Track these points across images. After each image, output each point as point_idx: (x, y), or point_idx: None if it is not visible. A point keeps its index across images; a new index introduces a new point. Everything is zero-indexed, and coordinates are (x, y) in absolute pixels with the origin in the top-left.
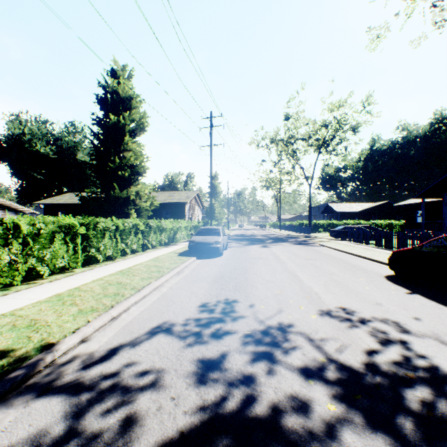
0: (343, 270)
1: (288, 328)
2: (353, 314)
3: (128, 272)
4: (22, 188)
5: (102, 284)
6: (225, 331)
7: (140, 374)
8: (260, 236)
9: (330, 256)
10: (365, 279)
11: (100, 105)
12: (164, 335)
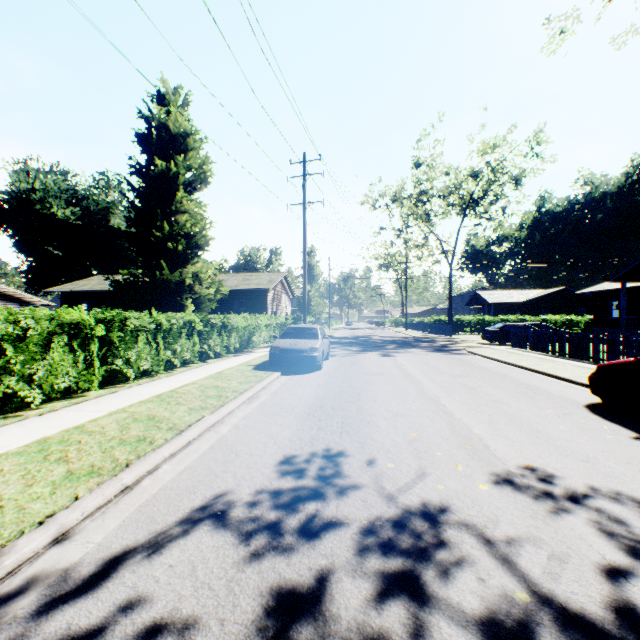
0: (515, 395)
1: (440, 513)
2: (554, 482)
3: (171, 397)
4: (33, 269)
5: (122, 420)
6: (325, 519)
7: (146, 632)
8: (377, 339)
9: (488, 371)
10: (554, 410)
11: (142, 145)
12: (211, 528)
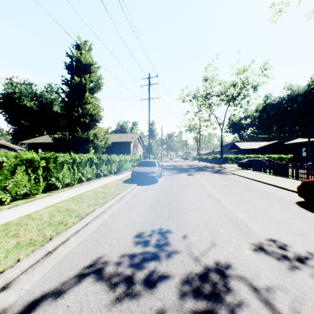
0: (258, 196)
1: (226, 270)
2: (287, 249)
3: (79, 198)
4: (15, 131)
5: (52, 211)
6: (160, 273)
7: None
8: (185, 166)
9: (243, 183)
10: (280, 205)
11: (68, 70)
12: (94, 280)
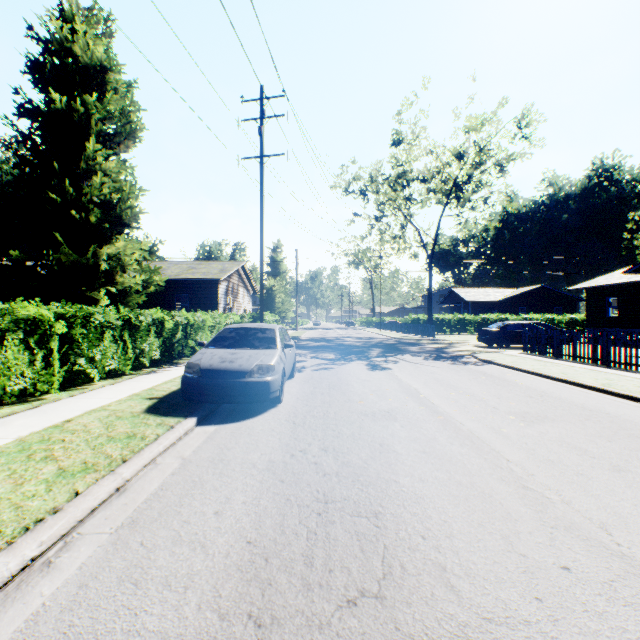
0: None
1: None
2: None
3: None
4: None
5: None
6: None
7: None
8: (353, 341)
9: (562, 400)
10: None
11: (38, 78)
12: None
